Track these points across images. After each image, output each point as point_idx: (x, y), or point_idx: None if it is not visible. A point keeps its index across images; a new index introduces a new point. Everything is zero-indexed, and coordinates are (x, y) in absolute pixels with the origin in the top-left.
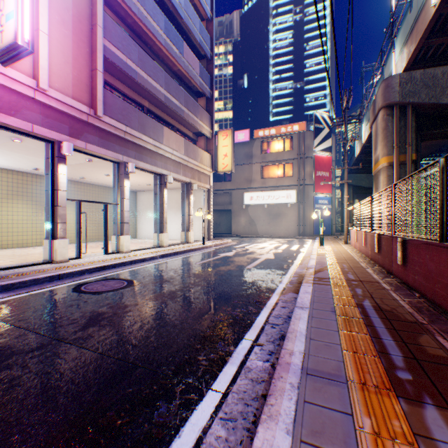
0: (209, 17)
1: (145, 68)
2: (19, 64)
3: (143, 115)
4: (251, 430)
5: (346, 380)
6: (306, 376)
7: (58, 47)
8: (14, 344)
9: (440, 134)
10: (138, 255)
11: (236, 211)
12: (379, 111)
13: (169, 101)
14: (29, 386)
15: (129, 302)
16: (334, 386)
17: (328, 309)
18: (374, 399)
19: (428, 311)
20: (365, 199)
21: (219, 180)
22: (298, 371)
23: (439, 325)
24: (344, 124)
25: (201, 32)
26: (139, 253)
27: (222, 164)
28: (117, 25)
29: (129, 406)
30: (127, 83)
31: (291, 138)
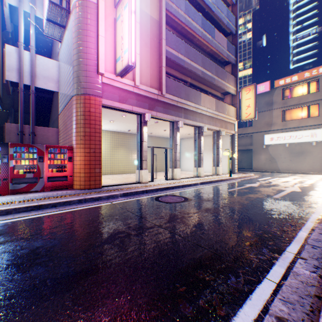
0: (234, 2)
1: (189, 56)
2: (127, 75)
3: (188, 88)
4: (310, 315)
5: None
6: None
7: (143, 60)
8: (138, 223)
9: None
10: (186, 182)
11: (256, 150)
12: None
13: (204, 74)
14: (153, 245)
15: (188, 210)
16: None
17: None
18: None
19: None
20: None
21: (240, 126)
22: None
23: None
24: None
25: (228, 16)
26: (185, 180)
27: (245, 113)
28: (172, 34)
29: (209, 271)
30: (177, 69)
31: (316, 81)
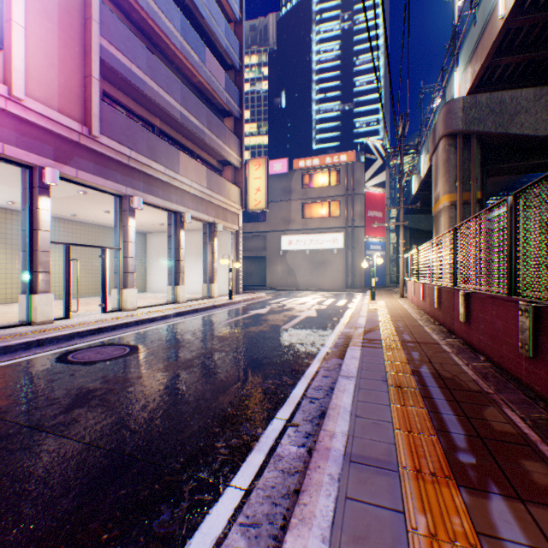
0: (238, 19)
1: (156, 77)
2: None
3: (154, 137)
4: (279, 537)
5: (398, 467)
6: (349, 465)
7: (39, 45)
8: None
9: (508, 169)
10: (147, 314)
11: (271, 258)
12: (439, 141)
13: (186, 120)
14: None
15: (130, 374)
16: (384, 475)
17: (379, 378)
18: (431, 490)
19: (494, 378)
20: (423, 245)
21: (251, 220)
22: (340, 458)
23: (507, 395)
24: (400, 154)
25: (228, 36)
26: (148, 310)
27: (254, 200)
28: (118, 21)
29: (120, 514)
30: (132, 96)
31: (338, 171)
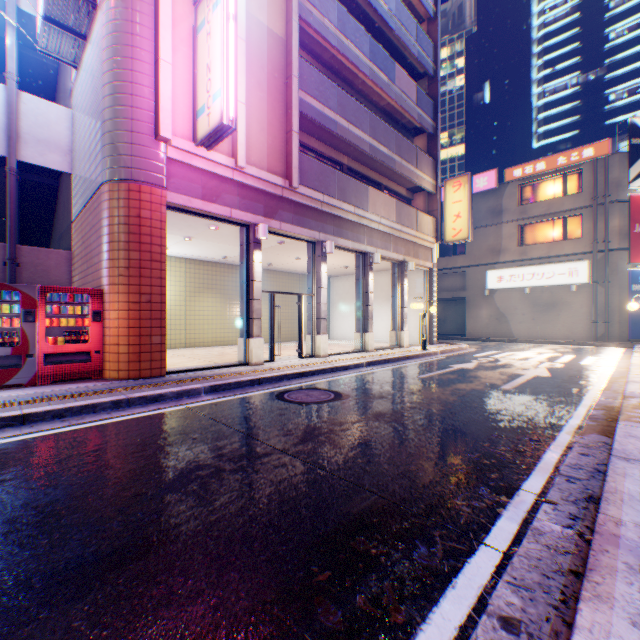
0: (431, 15)
1: (345, 113)
2: (220, 144)
3: (343, 177)
4: (560, 609)
5: None
6: None
7: (253, 116)
8: (240, 447)
9: None
10: (339, 361)
11: (472, 300)
12: None
13: (374, 151)
14: (268, 491)
15: (342, 418)
16: None
17: None
18: None
19: None
20: None
21: (443, 253)
22: (636, 549)
23: None
24: None
25: (419, 41)
26: (338, 358)
27: (452, 229)
28: (313, 69)
29: (379, 536)
30: (322, 139)
31: (578, 173)
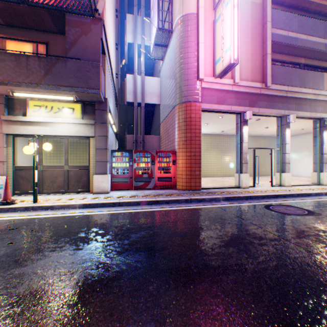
0: None
1: (304, 30)
2: None
3: (302, 72)
4: None
5: None
6: None
7: (242, 53)
8: (256, 232)
9: None
10: (301, 190)
11: None
12: None
13: None
14: (288, 261)
15: (322, 228)
16: None
17: None
18: None
19: None
20: None
21: None
22: None
23: None
24: None
25: None
26: (299, 188)
27: None
28: (279, 12)
29: None
30: (284, 52)
31: None
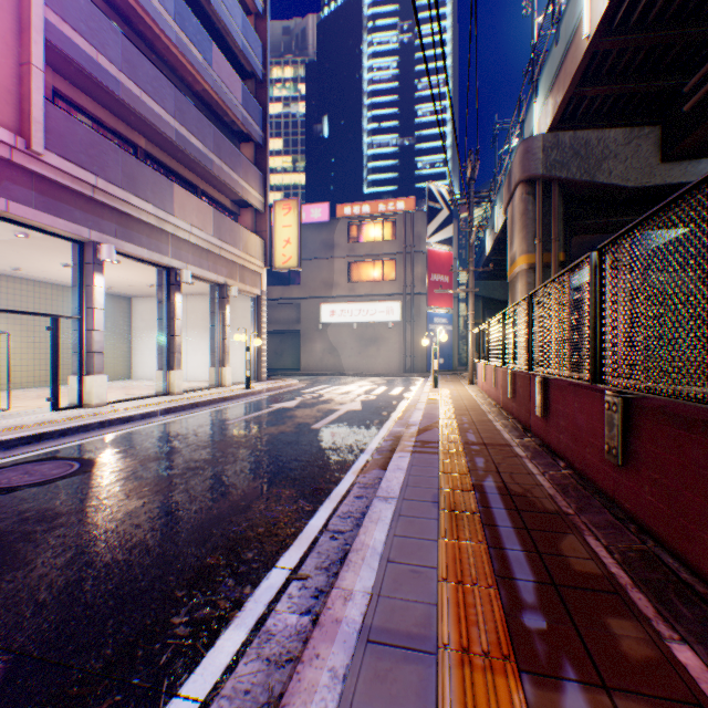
0: (260, 11)
1: (138, 76)
2: None
3: (133, 161)
4: None
5: (437, 646)
6: (365, 648)
7: None
8: None
9: (595, 226)
10: (120, 411)
11: (308, 334)
12: (516, 187)
13: (184, 140)
14: None
15: (67, 505)
16: (414, 663)
17: (428, 499)
18: (481, 684)
19: (576, 492)
20: (494, 317)
21: (281, 282)
22: (353, 637)
23: (590, 516)
24: (469, 203)
25: (246, 33)
26: (124, 406)
27: (283, 255)
28: None
29: None
30: (101, 100)
31: (394, 222)
